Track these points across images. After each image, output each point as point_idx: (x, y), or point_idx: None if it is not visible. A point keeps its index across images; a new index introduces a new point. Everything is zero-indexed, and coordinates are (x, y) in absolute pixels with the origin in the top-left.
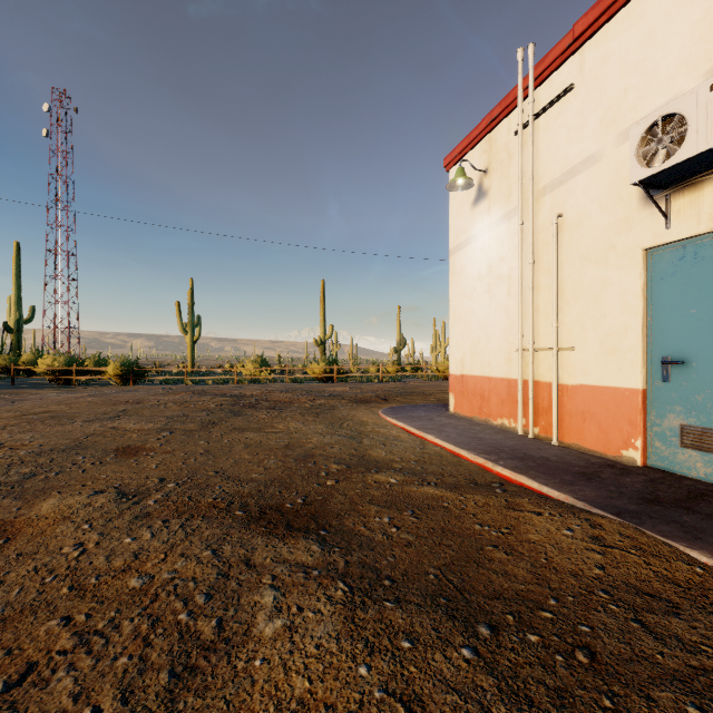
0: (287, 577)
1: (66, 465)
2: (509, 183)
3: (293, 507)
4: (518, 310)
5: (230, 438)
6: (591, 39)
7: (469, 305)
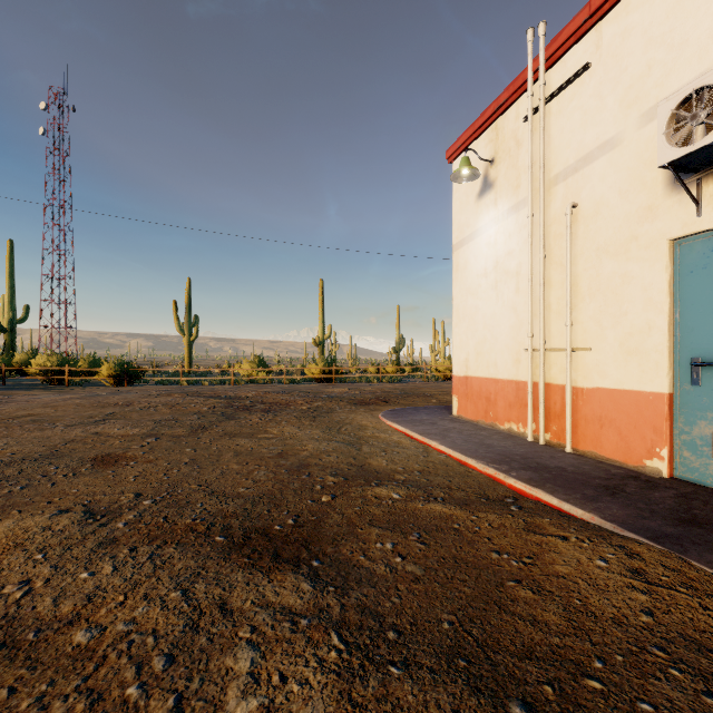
0: (270, 629)
1: (35, 477)
2: (518, 172)
3: (282, 530)
4: (528, 307)
5: (219, 445)
6: (609, 13)
7: (474, 303)
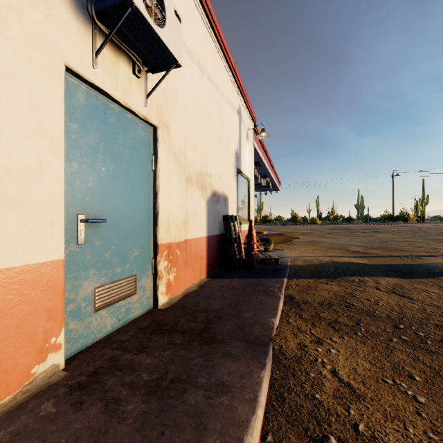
0: None
1: None
2: None
3: None
4: None
5: None
6: None
7: None
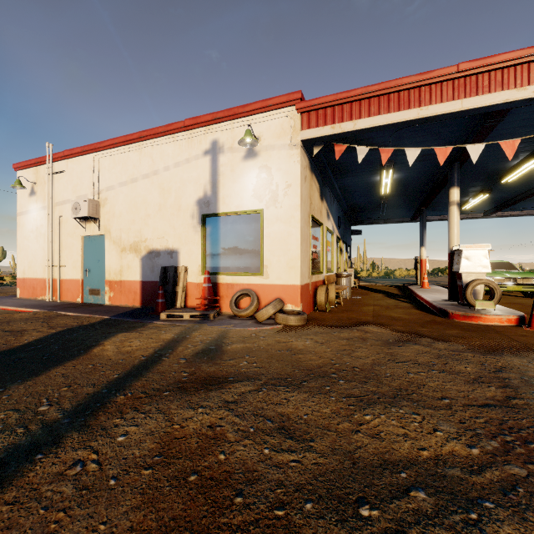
0: None
1: None
2: (45, 194)
3: None
4: (47, 249)
5: None
6: (70, 159)
7: (28, 244)
